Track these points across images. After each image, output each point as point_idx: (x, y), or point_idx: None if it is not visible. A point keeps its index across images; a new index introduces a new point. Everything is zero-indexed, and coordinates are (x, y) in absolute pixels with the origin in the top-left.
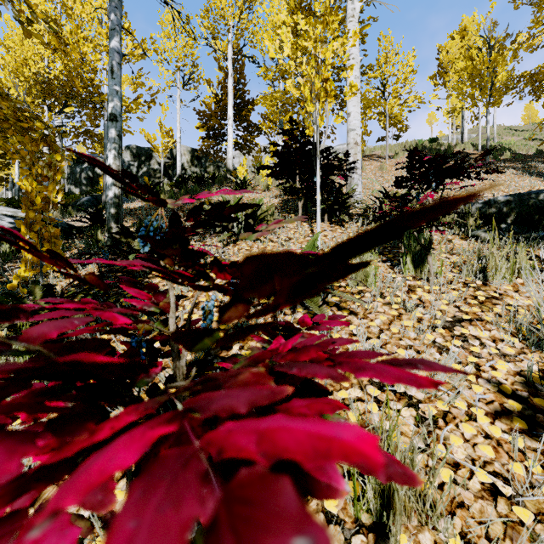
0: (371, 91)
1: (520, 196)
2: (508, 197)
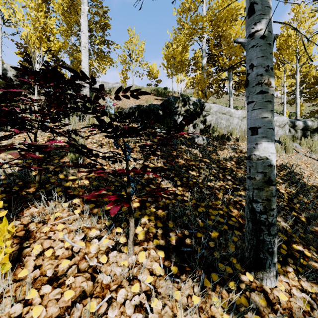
0: (123, 55)
1: (139, 106)
2: (136, 106)
